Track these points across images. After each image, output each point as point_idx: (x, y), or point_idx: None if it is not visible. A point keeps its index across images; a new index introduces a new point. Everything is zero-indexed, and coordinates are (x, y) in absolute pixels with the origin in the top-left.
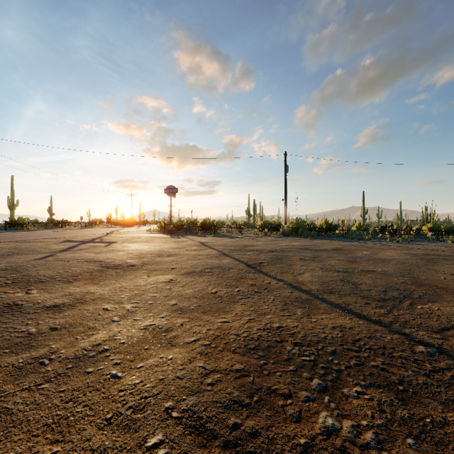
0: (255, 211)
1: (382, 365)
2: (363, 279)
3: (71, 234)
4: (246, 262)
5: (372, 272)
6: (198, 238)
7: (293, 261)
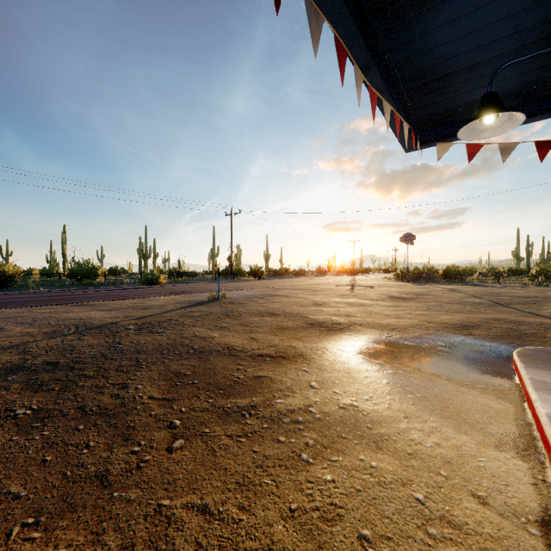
0: (530, 252)
1: (549, 326)
2: None
3: (329, 281)
4: (496, 301)
5: None
6: (443, 286)
7: (548, 304)
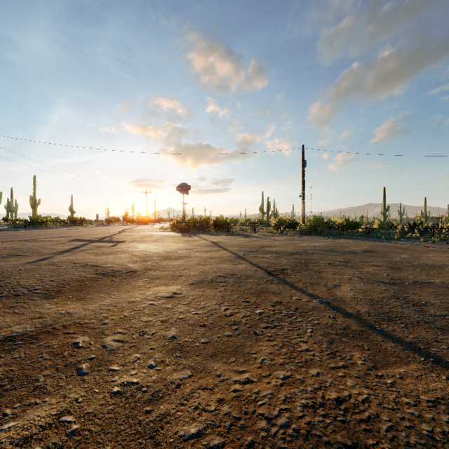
0: (269, 209)
1: None
2: (423, 295)
3: (83, 232)
4: (265, 267)
5: (428, 284)
6: (210, 237)
7: (321, 267)
